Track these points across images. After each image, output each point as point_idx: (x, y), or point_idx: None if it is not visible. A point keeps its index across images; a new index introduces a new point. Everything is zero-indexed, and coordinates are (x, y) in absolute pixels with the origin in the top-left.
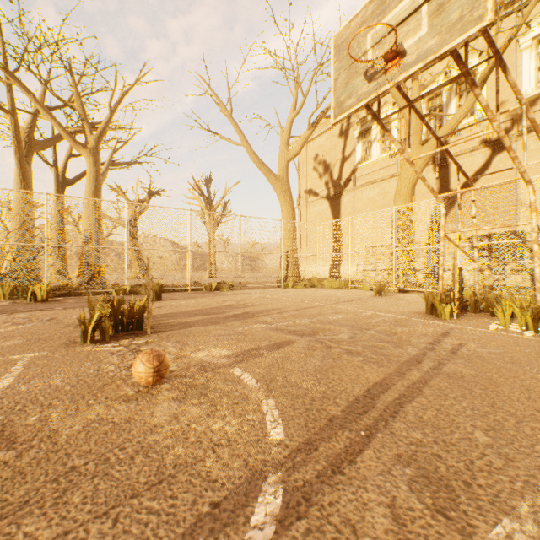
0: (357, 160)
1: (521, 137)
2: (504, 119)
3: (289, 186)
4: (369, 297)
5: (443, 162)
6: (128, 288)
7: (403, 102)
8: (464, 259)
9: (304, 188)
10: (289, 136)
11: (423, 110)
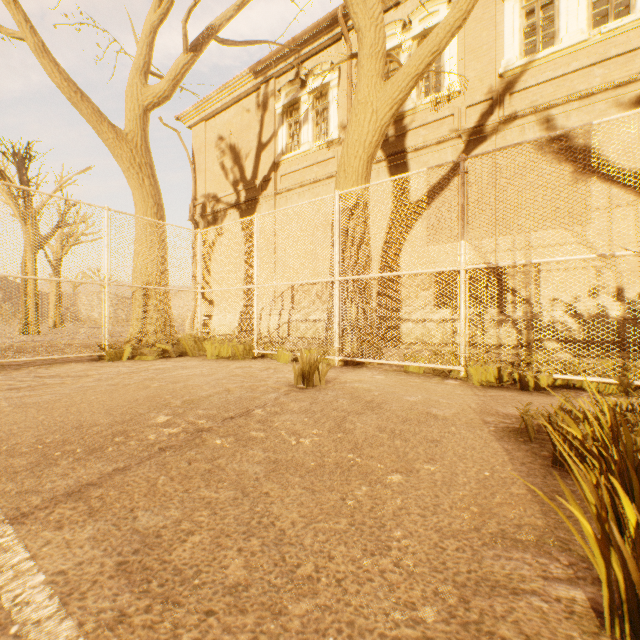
0: (280, 149)
1: (502, 126)
2: (482, 97)
3: (151, 158)
4: (282, 394)
5: (400, 158)
6: None
7: None
8: (428, 304)
9: (201, 190)
10: (149, 59)
11: None
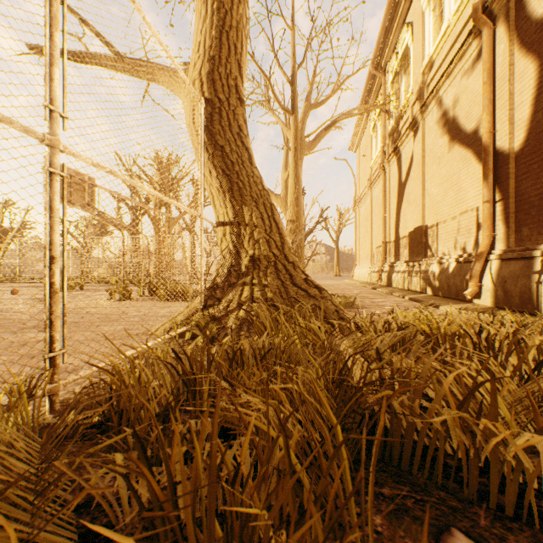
0: (372, 158)
1: (425, 113)
2: (414, 97)
3: None
4: None
5: (398, 152)
6: (154, 281)
7: (285, 130)
8: (406, 259)
9: (357, 190)
10: (286, 160)
11: (393, 97)
